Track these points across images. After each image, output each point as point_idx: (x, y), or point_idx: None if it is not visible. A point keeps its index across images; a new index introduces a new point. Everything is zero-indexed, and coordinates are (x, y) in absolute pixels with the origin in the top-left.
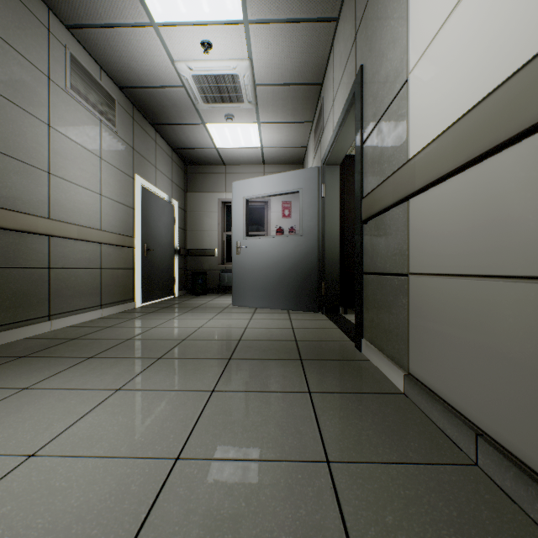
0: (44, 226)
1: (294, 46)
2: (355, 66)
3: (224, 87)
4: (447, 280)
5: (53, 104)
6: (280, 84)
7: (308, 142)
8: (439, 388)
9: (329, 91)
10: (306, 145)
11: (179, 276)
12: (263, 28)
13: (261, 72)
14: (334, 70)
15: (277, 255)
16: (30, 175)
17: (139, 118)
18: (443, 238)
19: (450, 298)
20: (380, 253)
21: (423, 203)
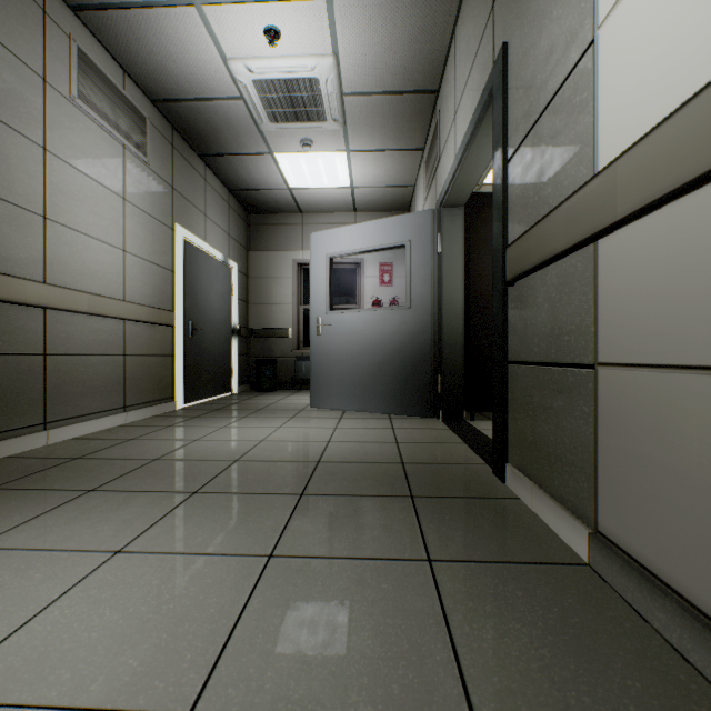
0: (35, 294)
1: (399, 33)
2: (492, 50)
3: (299, 98)
4: (687, 377)
5: (51, 118)
6: (378, 93)
7: (416, 179)
8: (666, 570)
9: (448, 99)
10: (414, 184)
11: (239, 365)
12: (354, 5)
13: (351, 75)
14: (458, 65)
15: (374, 335)
16: (15, 219)
17: (182, 145)
18: (677, 300)
19: (694, 411)
20: (538, 331)
21: (628, 243)
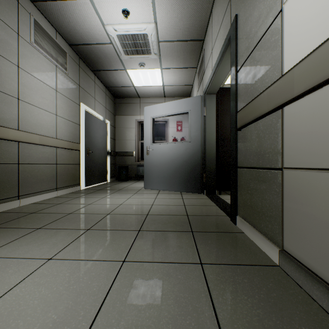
0: (14, 135)
1: (185, 12)
2: (230, 18)
3: (138, 43)
4: None
5: (21, 52)
6: (175, 41)
7: (193, 82)
8: (320, 270)
9: (208, 43)
10: (192, 84)
11: (110, 169)
12: None
13: (163, 32)
14: (213, 27)
15: (173, 155)
16: (4, 99)
17: (83, 66)
18: (325, 136)
19: None
20: (253, 152)
21: (299, 108)
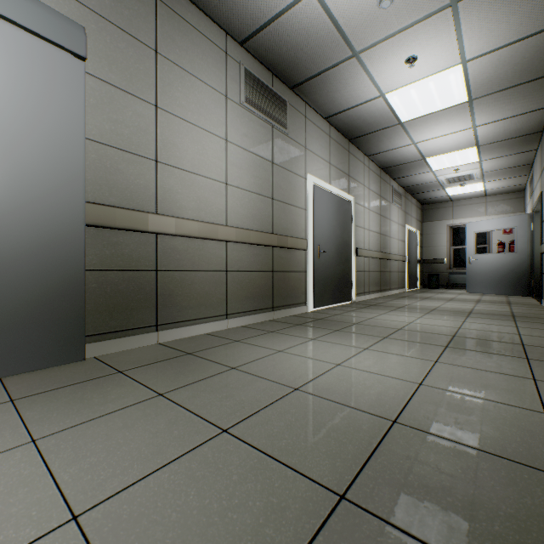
0: (390, 257)
1: (509, 160)
2: (540, 186)
3: (462, 178)
4: None
5: (390, 211)
6: (500, 169)
7: (526, 182)
8: None
9: (534, 174)
10: (525, 183)
11: (419, 276)
12: (489, 160)
13: (487, 169)
14: (536, 169)
15: (498, 264)
16: (387, 239)
17: (406, 194)
18: None
19: None
20: None
21: None
